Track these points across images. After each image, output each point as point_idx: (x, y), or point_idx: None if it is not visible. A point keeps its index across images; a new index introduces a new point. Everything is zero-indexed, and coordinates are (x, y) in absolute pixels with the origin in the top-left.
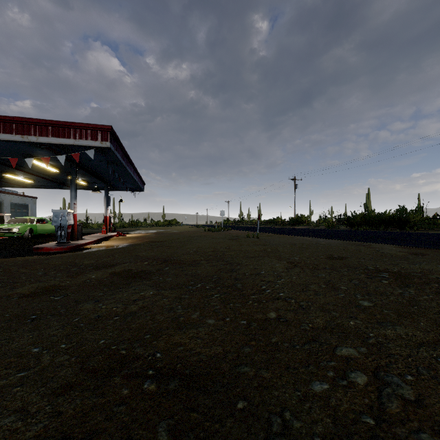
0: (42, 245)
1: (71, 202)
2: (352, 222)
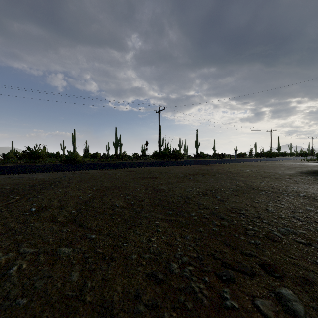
0: None
1: None
2: None
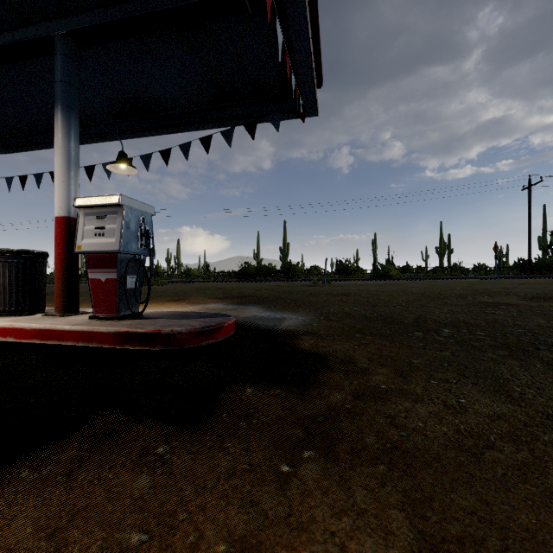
0: (134, 325)
1: (70, 176)
2: (251, 273)
